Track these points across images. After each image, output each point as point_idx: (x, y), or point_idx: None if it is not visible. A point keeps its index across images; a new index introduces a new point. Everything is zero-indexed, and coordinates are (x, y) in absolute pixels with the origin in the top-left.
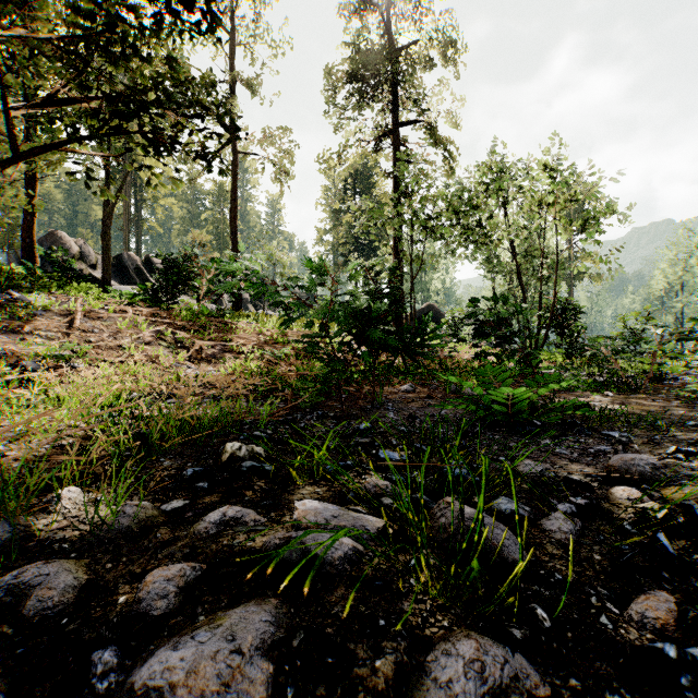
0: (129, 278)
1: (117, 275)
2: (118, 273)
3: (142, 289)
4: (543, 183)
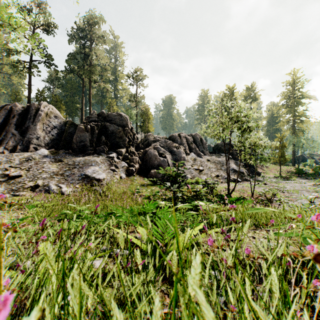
0: None
1: None
2: None
3: None
4: None
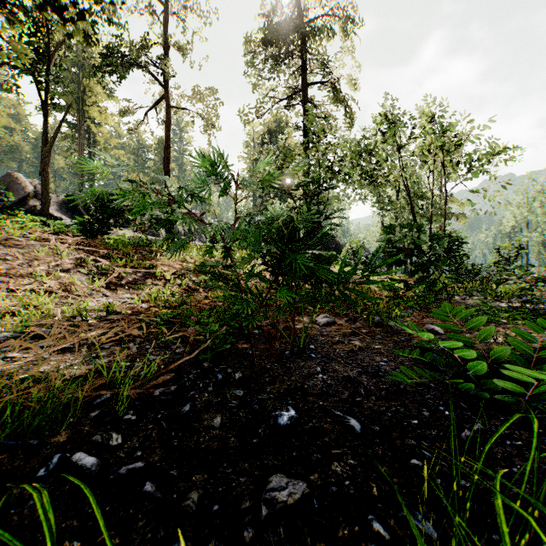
0: (79, 214)
1: (68, 211)
2: (69, 209)
3: (80, 221)
4: (435, 129)
